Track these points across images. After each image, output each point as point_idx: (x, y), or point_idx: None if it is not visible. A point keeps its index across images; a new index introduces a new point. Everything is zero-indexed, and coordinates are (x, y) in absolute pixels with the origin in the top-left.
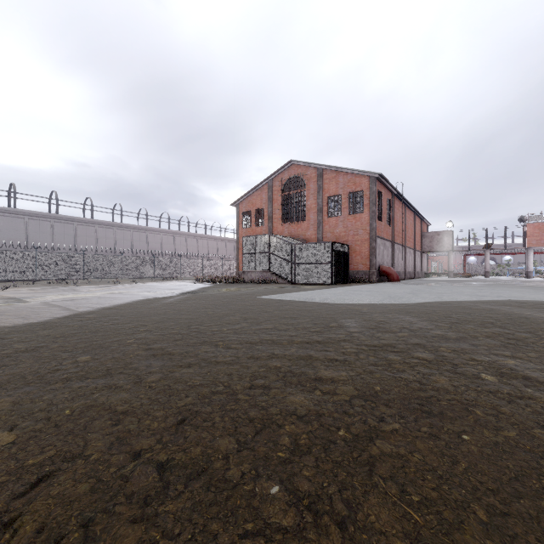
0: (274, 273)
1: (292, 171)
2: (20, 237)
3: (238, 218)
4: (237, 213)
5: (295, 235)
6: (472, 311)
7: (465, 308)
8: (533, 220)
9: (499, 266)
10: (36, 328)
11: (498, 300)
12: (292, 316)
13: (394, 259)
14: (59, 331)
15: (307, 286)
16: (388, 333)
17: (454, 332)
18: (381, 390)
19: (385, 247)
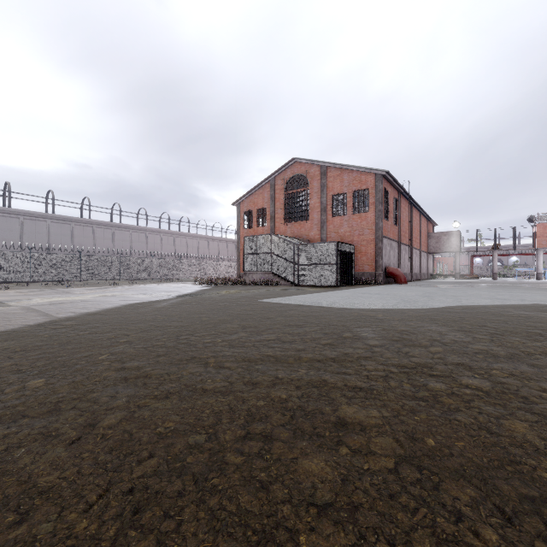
0: (277, 274)
1: (295, 169)
2: (15, 238)
3: (239, 217)
4: (238, 213)
5: (298, 235)
6: (507, 318)
7: (496, 315)
8: (543, 220)
9: (506, 267)
10: None
11: (526, 304)
12: (298, 324)
13: (401, 260)
14: (22, 342)
15: (311, 289)
16: (417, 348)
17: (499, 347)
18: (437, 447)
19: (391, 248)
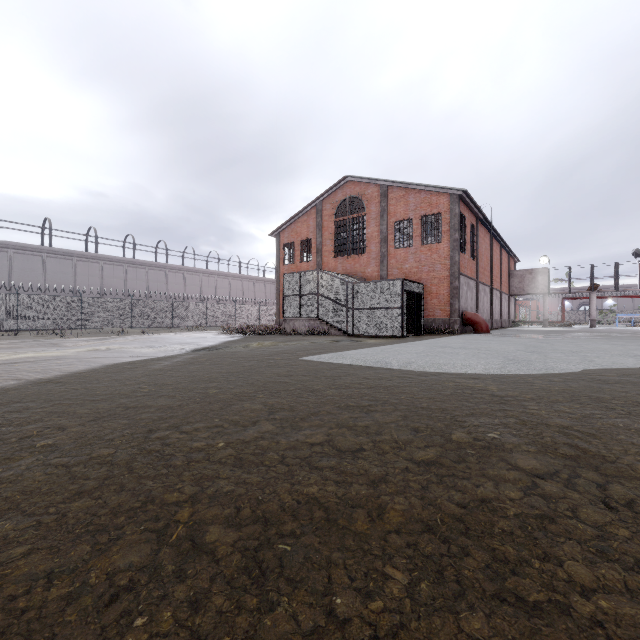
0: (325, 321)
1: (348, 190)
2: (3, 276)
3: (278, 251)
4: (277, 245)
5: (351, 272)
6: None
7: None
8: None
9: (601, 313)
10: None
11: None
12: (361, 404)
13: (479, 304)
14: None
15: (370, 340)
16: (639, 486)
17: None
18: None
19: (469, 288)
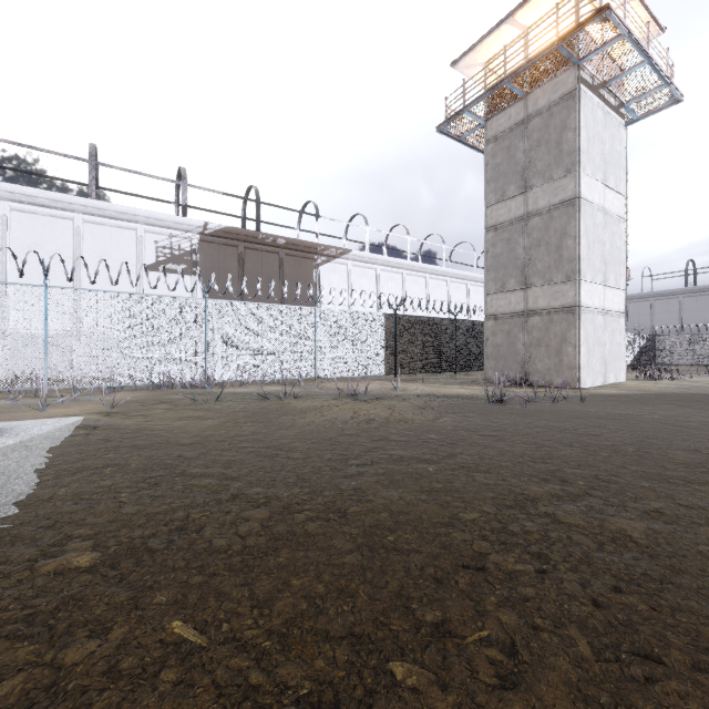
0: None
1: None
2: None
3: None
4: None
5: None
6: None
7: None
8: None
9: None
10: None
11: None
12: None
13: None
14: None
15: None
16: None
17: None
18: None
19: None
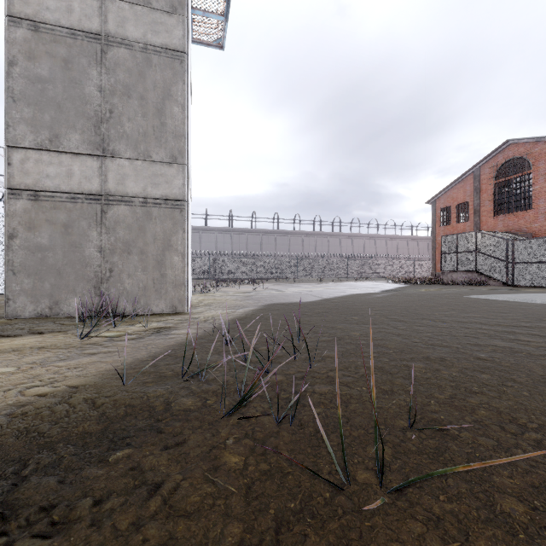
0: (483, 274)
1: (510, 152)
2: (258, 248)
3: (434, 215)
4: (433, 211)
5: (514, 228)
6: None
7: None
8: None
9: None
10: (314, 304)
11: None
12: (502, 311)
13: None
14: (327, 306)
15: (530, 289)
16: None
17: None
18: None
19: None
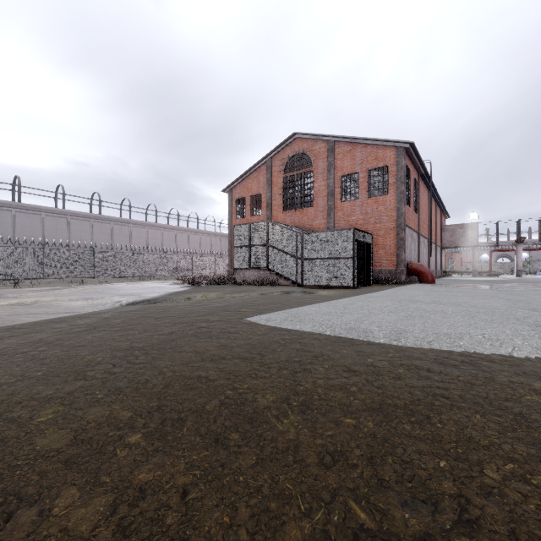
0: (274, 271)
1: (296, 146)
2: None
3: (231, 206)
4: (230, 201)
5: (299, 224)
6: None
7: None
8: None
9: None
10: None
11: None
12: (392, 518)
13: (420, 255)
14: None
15: (322, 291)
16: None
17: None
18: None
19: (412, 239)
